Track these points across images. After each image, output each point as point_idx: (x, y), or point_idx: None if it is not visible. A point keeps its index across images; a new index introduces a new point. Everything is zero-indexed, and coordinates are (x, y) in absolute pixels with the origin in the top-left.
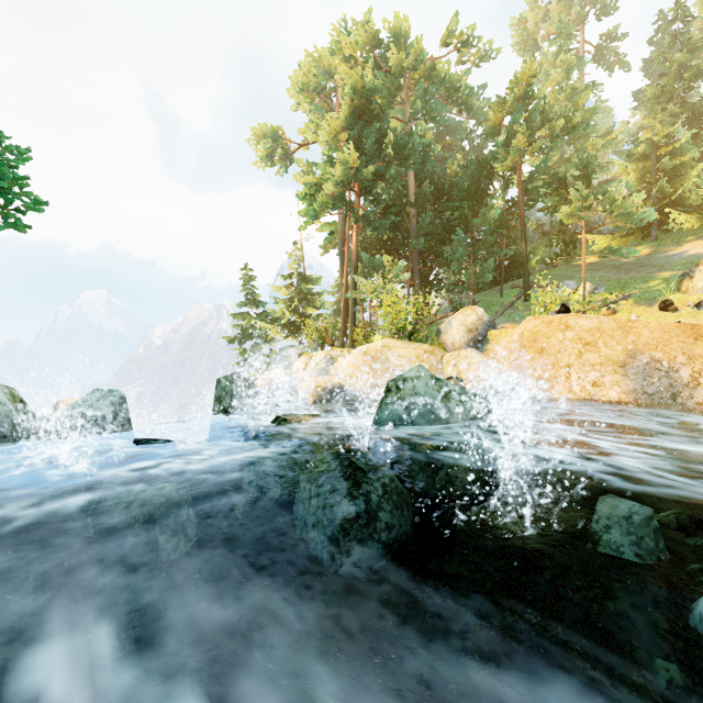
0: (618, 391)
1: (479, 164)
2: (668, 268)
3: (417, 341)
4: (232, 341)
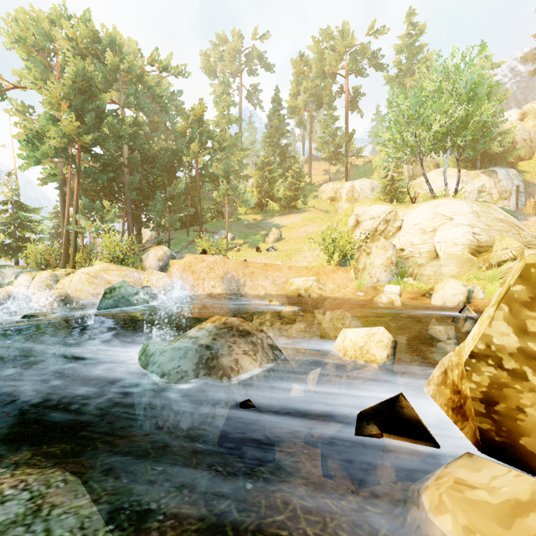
0: (221, 289)
1: (173, 151)
2: (265, 229)
3: (128, 265)
4: None
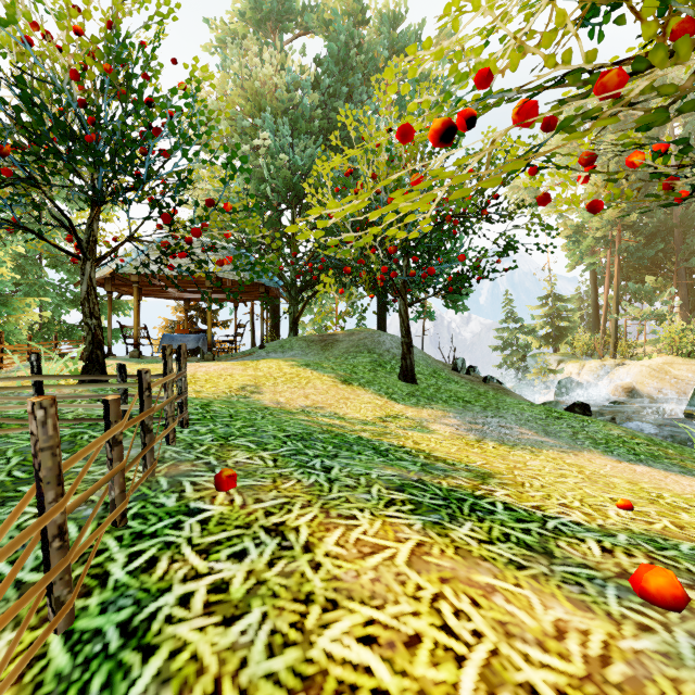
0: None
1: None
2: None
3: None
4: (495, 349)
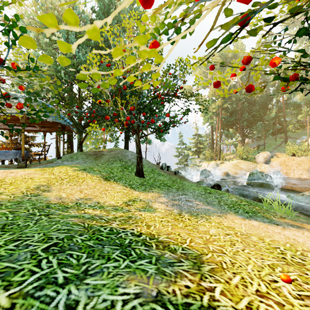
0: (306, 176)
1: (266, 96)
2: None
3: (247, 160)
4: (175, 156)
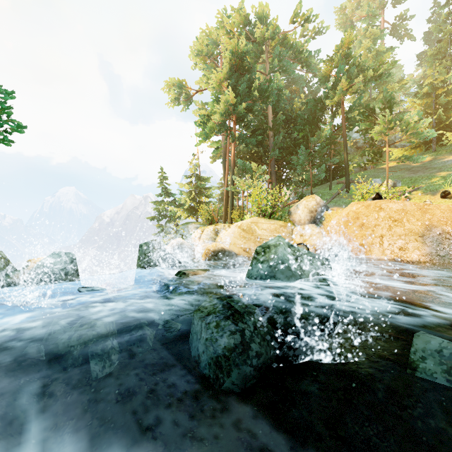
0: (419, 254)
1: (315, 101)
2: (444, 169)
3: (275, 218)
4: (152, 219)
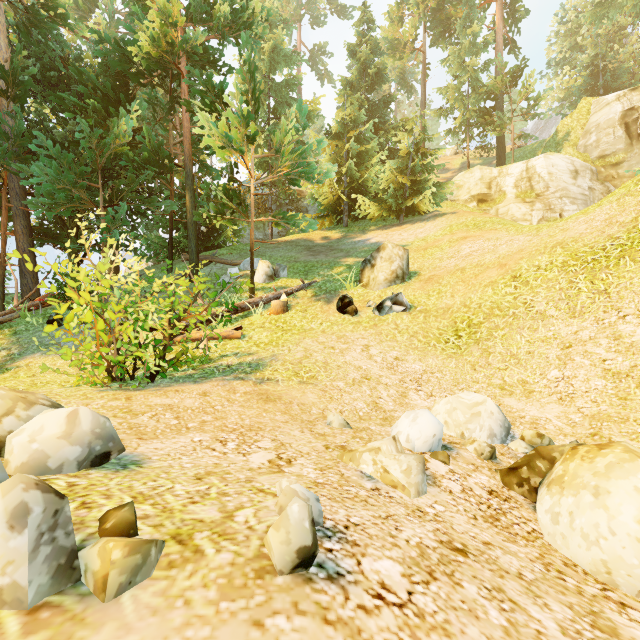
0: None
1: (117, 48)
2: (353, 254)
3: None
4: None
